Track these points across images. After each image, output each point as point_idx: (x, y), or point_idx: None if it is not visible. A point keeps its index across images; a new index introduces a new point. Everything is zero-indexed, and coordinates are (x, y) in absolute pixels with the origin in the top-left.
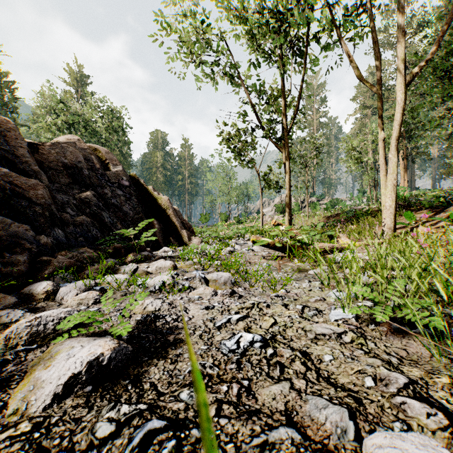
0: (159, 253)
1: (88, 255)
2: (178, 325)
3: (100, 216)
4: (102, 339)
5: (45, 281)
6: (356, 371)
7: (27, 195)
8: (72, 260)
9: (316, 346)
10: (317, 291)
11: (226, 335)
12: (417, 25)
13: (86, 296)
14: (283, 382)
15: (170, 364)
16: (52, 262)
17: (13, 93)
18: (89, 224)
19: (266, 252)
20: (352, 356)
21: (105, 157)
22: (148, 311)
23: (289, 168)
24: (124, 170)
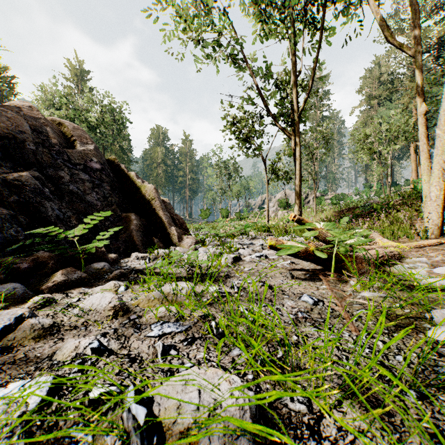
0: (130, 261)
1: None
2: None
3: (37, 207)
4: None
5: None
6: None
7: None
8: None
9: None
10: None
11: None
12: (430, 8)
13: None
14: None
15: None
16: None
17: (12, 88)
18: (5, 218)
19: (286, 259)
20: None
21: (72, 133)
22: None
23: (299, 155)
24: (98, 151)
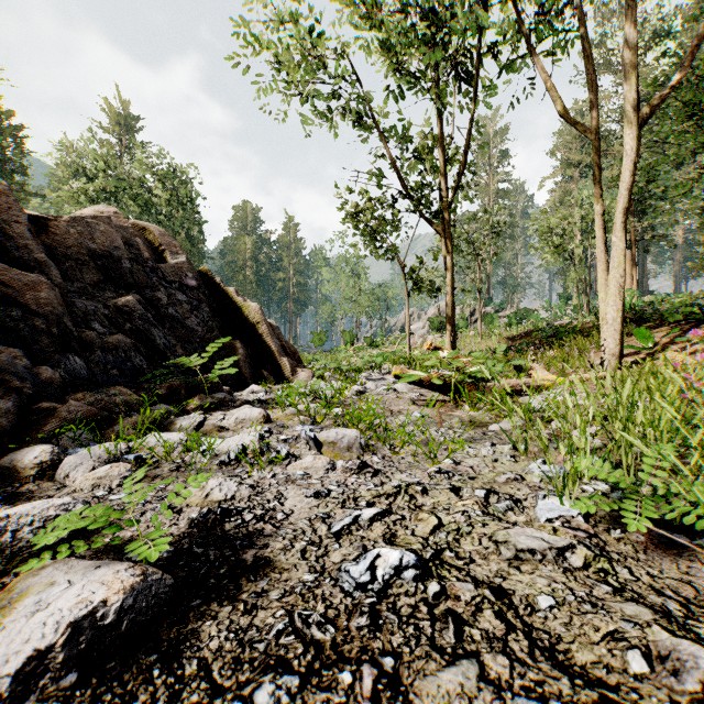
0: (244, 394)
1: (123, 400)
2: (263, 530)
3: (148, 335)
4: (112, 566)
5: (41, 445)
6: (605, 634)
7: (21, 299)
8: (95, 407)
9: (520, 575)
10: (508, 463)
11: (350, 550)
12: (651, 37)
13: (108, 472)
14: (464, 662)
15: (243, 616)
16: (58, 412)
17: (20, 144)
18: (129, 347)
19: (417, 393)
20: (592, 598)
21: (159, 241)
22: (214, 501)
23: (451, 259)
24: (190, 263)
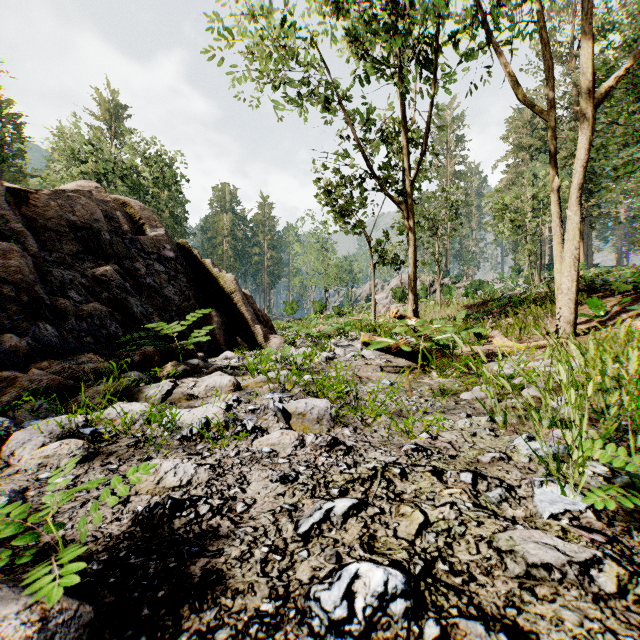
0: (218, 360)
1: (93, 367)
2: (219, 527)
3: (125, 303)
4: (0, 607)
5: None
6: None
7: None
8: (61, 375)
9: (537, 603)
10: (488, 438)
11: (320, 561)
12: (597, 30)
13: (56, 450)
14: None
15: None
16: (19, 382)
17: (18, 130)
18: (105, 315)
19: (383, 359)
20: None
21: (139, 215)
22: (166, 488)
23: (414, 233)
24: (169, 236)
